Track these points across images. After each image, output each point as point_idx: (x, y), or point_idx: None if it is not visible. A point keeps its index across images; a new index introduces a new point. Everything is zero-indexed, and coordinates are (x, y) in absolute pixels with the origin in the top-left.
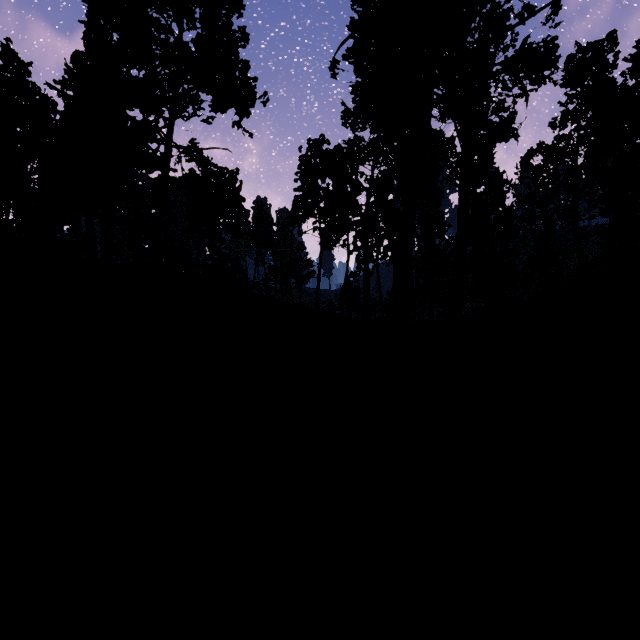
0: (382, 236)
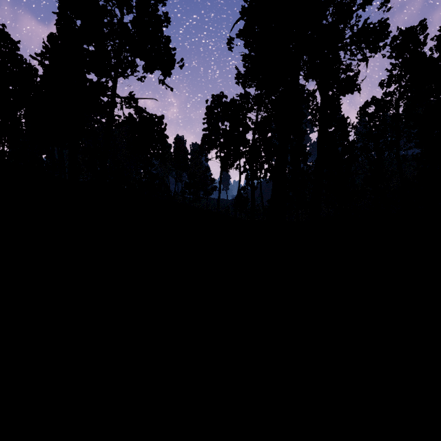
0: (263, 162)
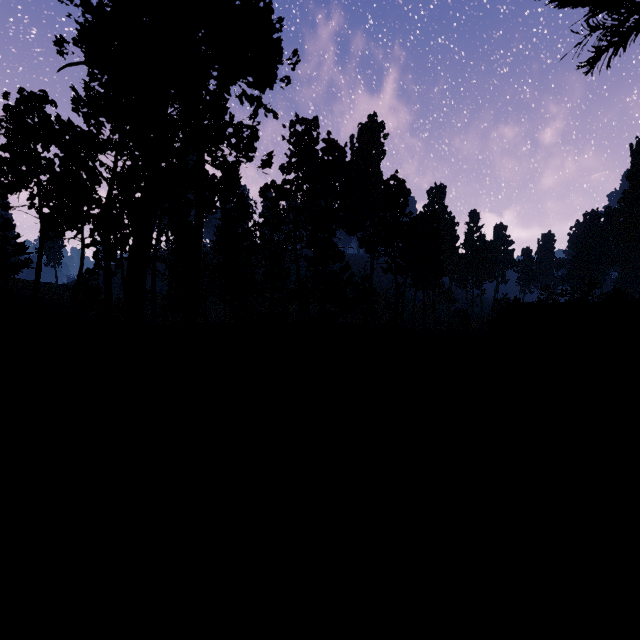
0: (128, 234)
